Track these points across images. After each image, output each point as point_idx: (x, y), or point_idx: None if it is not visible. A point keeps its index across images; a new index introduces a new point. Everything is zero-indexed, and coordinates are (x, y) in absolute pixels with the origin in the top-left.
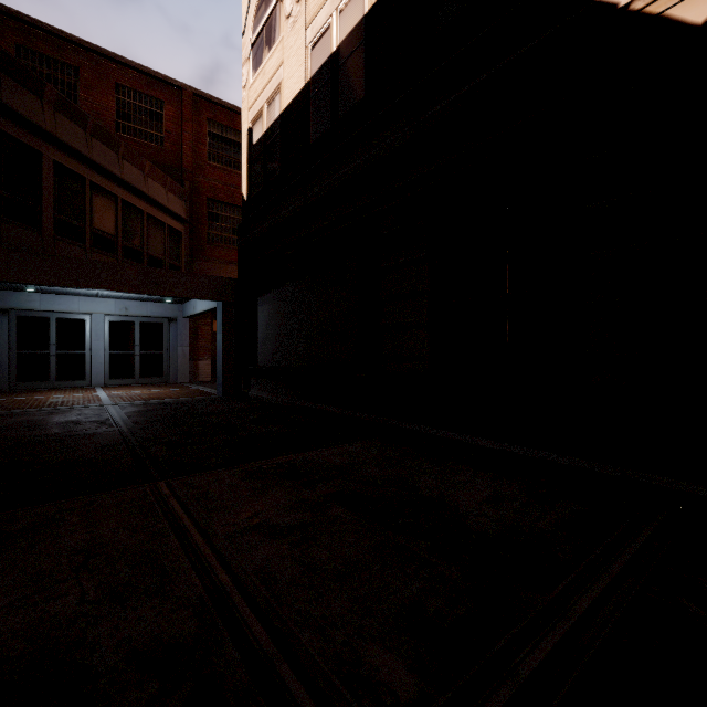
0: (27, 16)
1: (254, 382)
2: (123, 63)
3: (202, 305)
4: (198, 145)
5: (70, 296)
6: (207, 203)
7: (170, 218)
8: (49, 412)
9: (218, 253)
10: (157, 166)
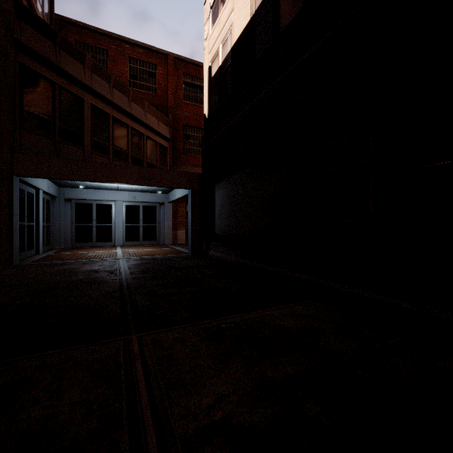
0: (80, 22)
1: (212, 245)
2: (133, 43)
3: (179, 193)
4: (177, 90)
5: (103, 190)
6: (182, 128)
7: (160, 138)
8: (84, 263)
9: (189, 160)
10: (153, 106)
